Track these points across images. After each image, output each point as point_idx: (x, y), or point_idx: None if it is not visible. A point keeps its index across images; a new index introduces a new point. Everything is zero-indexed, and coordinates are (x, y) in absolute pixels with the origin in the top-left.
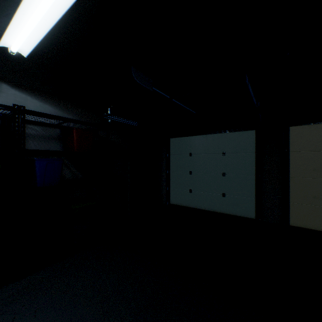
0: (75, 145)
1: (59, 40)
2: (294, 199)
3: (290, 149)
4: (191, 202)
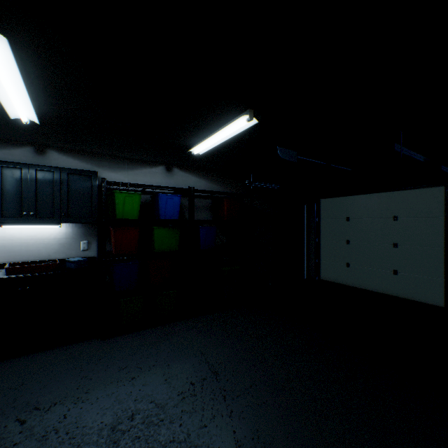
0: (225, 214)
1: (224, 142)
2: None
3: None
4: (348, 278)
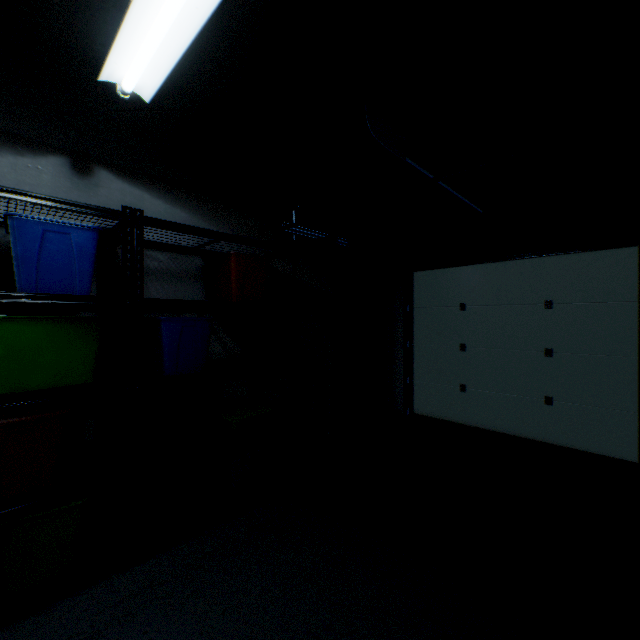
0: (233, 289)
1: (217, 54)
2: None
3: None
4: (464, 412)
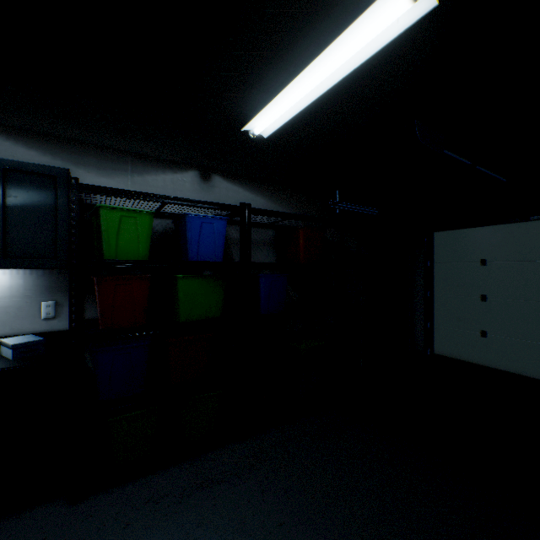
0: (301, 254)
1: (316, 105)
2: None
3: None
4: (484, 355)
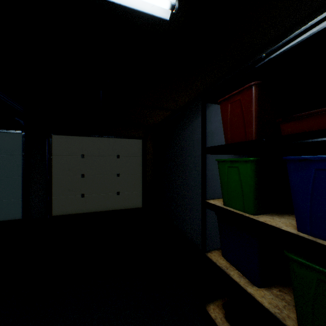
0: None
1: None
2: (56, 194)
3: (53, 153)
4: None
